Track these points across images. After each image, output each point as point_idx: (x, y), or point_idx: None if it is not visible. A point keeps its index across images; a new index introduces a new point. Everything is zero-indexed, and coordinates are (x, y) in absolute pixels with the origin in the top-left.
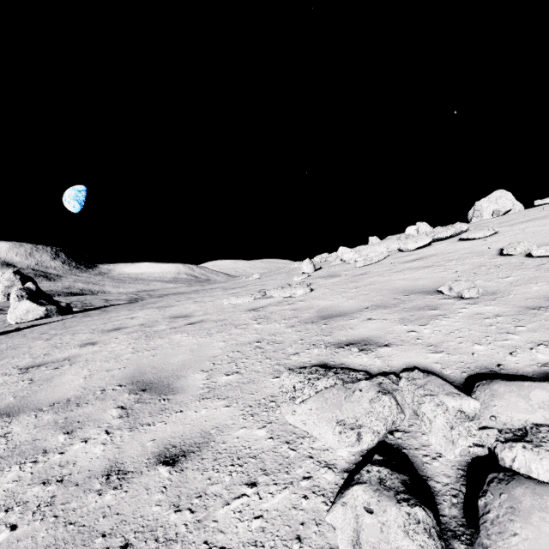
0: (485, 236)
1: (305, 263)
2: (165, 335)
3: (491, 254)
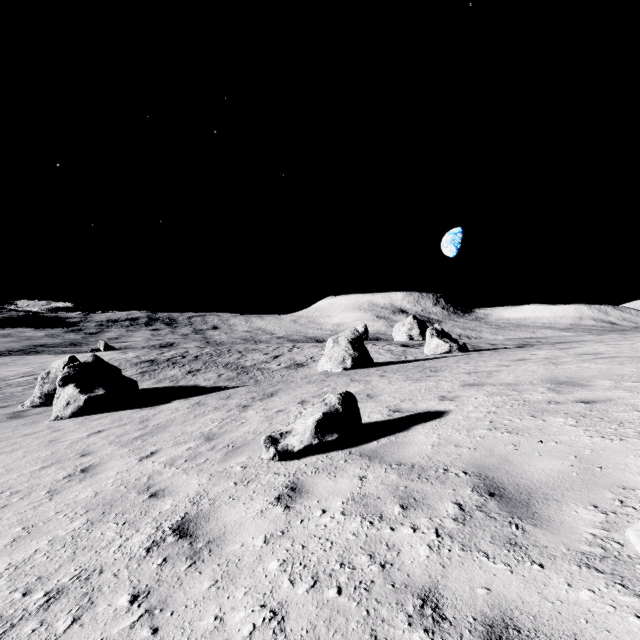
0: None
1: None
2: (572, 364)
3: None
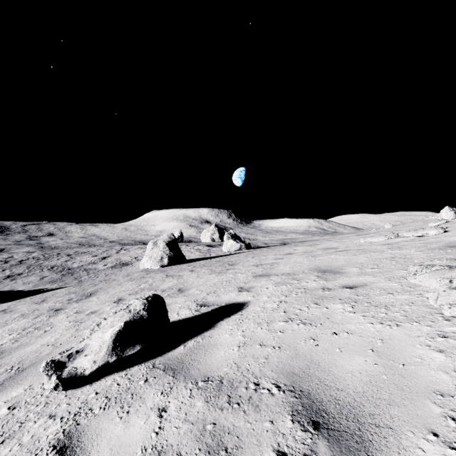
0: None
1: (444, 211)
2: (324, 256)
3: None
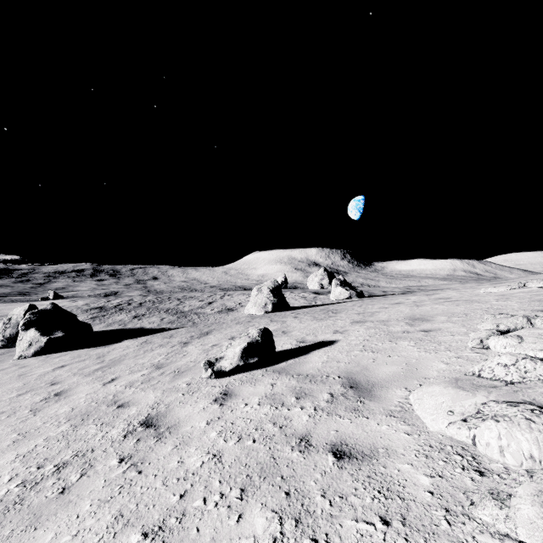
0: None
1: None
2: (428, 305)
3: None
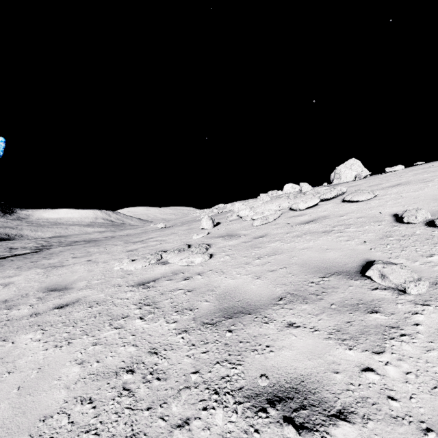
0: (368, 199)
1: (205, 220)
2: (13, 333)
3: (387, 220)
